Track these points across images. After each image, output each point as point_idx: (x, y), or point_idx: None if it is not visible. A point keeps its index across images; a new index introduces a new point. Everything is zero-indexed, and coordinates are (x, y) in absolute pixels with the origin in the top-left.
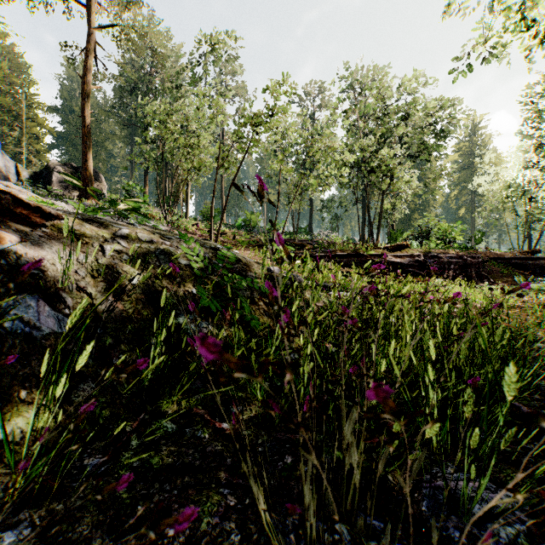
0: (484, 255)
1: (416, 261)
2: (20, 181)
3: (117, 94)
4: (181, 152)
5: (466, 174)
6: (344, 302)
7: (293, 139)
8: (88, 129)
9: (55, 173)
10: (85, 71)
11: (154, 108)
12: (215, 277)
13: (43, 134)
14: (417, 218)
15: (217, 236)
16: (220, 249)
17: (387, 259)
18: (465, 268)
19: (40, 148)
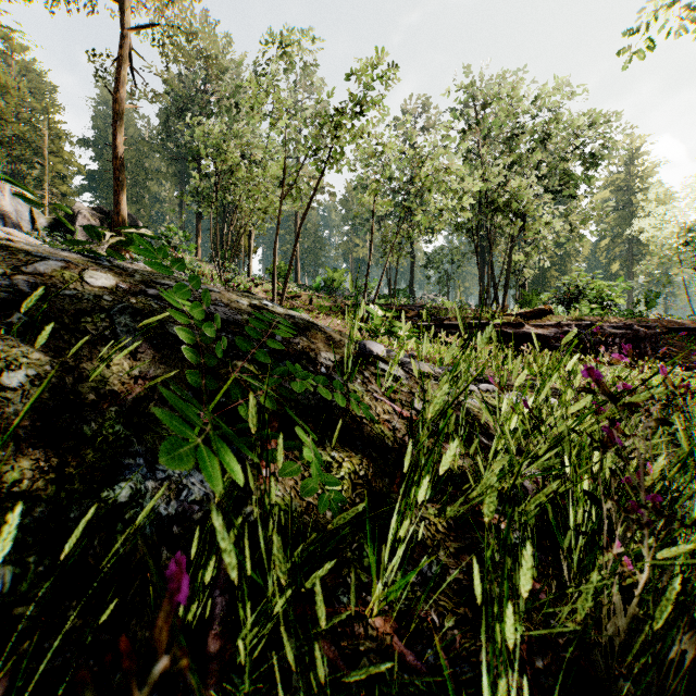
0: (659, 325)
1: (566, 332)
2: (35, 231)
3: (162, 120)
4: (240, 188)
5: (621, 216)
6: (524, 417)
7: (392, 158)
8: (120, 162)
9: (80, 219)
10: (117, 85)
11: (204, 130)
12: (245, 363)
13: (71, 174)
14: (554, 276)
15: (282, 296)
16: (267, 308)
17: (523, 330)
18: (636, 343)
19: (66, 190)
